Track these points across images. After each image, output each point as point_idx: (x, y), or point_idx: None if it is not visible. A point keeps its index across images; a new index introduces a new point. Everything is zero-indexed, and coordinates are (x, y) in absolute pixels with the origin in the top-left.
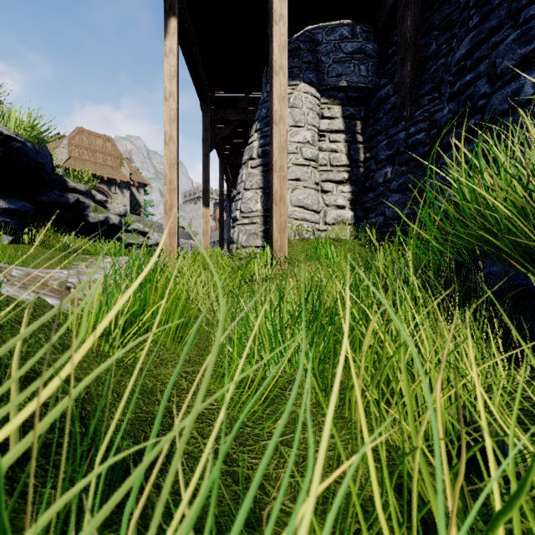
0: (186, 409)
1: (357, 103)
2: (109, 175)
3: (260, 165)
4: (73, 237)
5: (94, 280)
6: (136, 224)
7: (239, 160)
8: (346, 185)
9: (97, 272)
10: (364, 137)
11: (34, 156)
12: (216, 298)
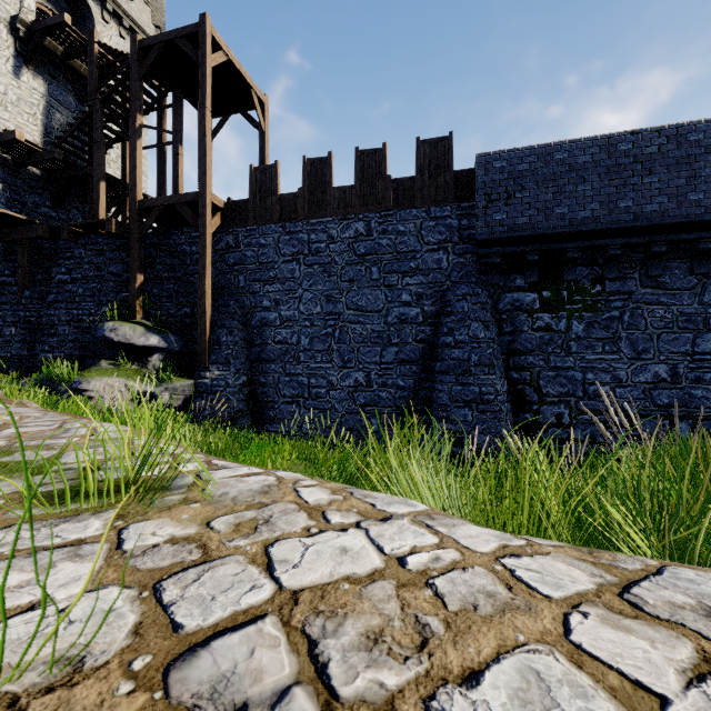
0: None
1: None
2: None
3: None
4: None
5: None
6: None
7: None
8: None
9: None
10: None
11: None
12: None
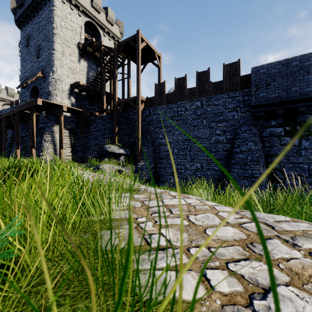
0: None
1: (71, 130)
2: None
3: (52, 143)
4: None
5: None
6: None
7: None
8: (70, 148)
9: None
10: (73, 138)
11: None
12: None
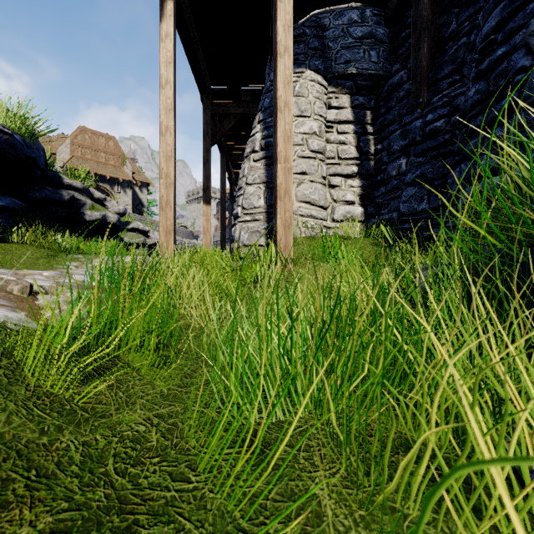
0: (148, 490)
1: (366, 92)
2: (111, 174)
3: (263, 157)
4: (67, 236)
5: (74, 283)
6: (136, 223)
7: (242, 156)
8: (355, 179)
9: (83, 273)
10: (375, 128)
11: (24, 150)
12: (213, 303)
